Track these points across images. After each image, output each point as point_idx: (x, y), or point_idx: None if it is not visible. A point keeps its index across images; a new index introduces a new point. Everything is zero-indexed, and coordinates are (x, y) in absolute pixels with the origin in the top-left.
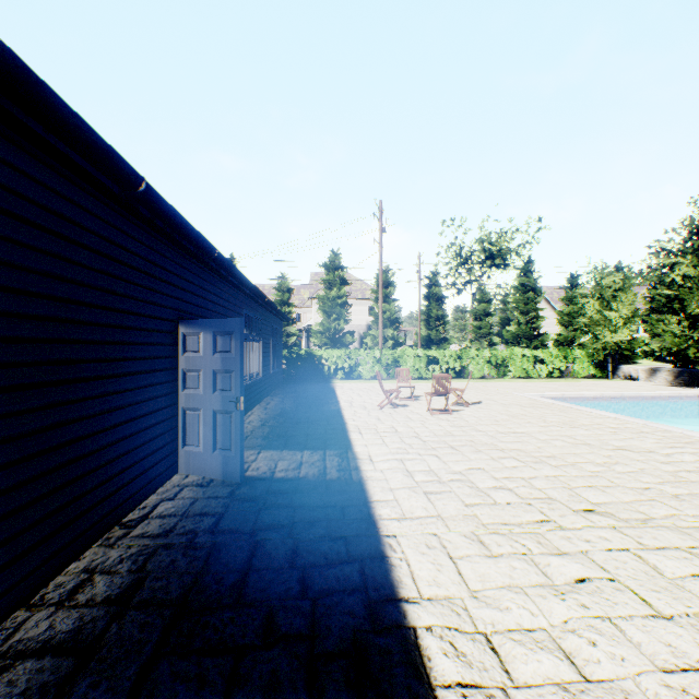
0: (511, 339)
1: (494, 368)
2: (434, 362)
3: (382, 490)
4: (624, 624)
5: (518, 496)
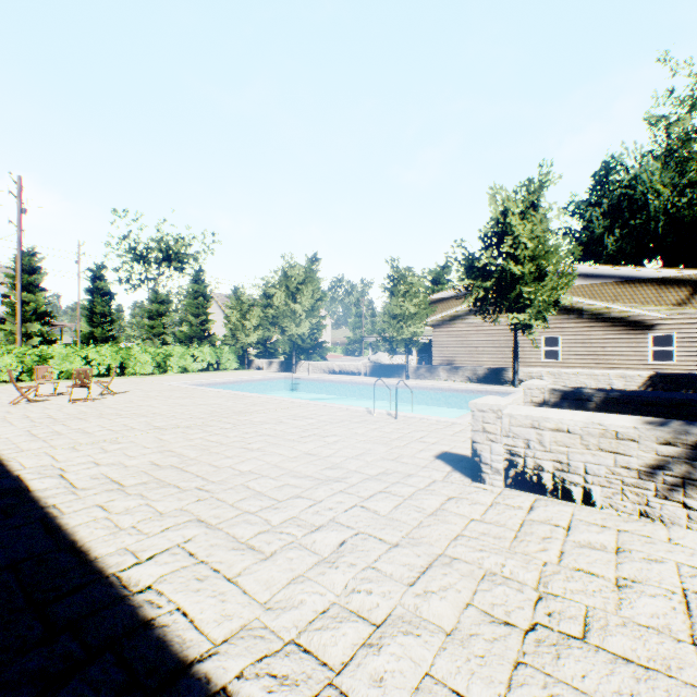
0: (186, 338)
1: (157, 365)
2: (93, 360)
3: (7, 445)
4: (130, 452)
5: (114, 431)
